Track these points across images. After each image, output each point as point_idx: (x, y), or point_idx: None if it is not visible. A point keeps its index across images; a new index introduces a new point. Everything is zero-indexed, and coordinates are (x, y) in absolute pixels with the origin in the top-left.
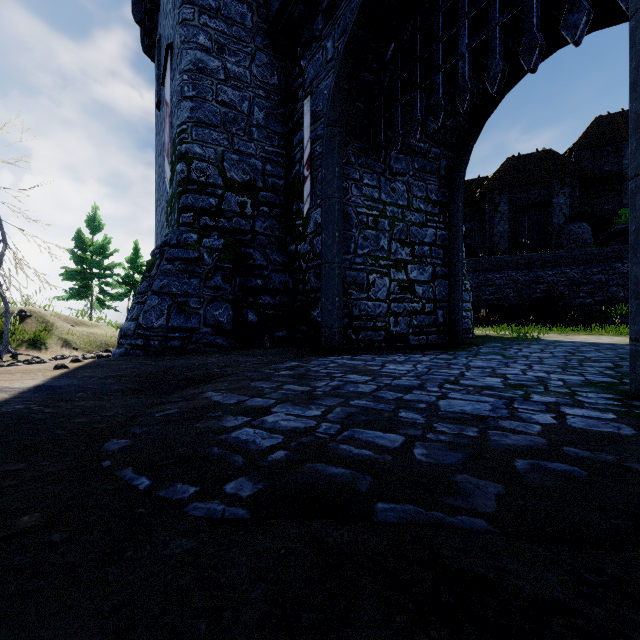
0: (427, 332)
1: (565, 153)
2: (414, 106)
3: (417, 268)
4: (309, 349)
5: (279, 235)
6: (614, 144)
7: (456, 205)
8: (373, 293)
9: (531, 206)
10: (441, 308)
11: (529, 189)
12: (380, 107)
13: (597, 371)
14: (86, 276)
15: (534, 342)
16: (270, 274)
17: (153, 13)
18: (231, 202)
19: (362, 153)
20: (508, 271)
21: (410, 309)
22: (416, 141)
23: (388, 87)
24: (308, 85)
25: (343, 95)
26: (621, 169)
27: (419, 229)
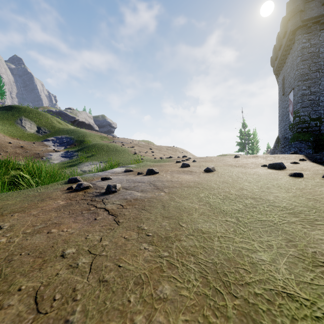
0: None
1: None
2: None
3: None
4: None
5: None
6: None
7: None
8: None
9: None
10: None
11: None
12: None
13: None
14: (245, 144)
15: None
16: None
17: (280, 67)
18: (312, 124)
19: None
20: None
21: None
22: None
23: None
24: None
25: None
26: None
27: None
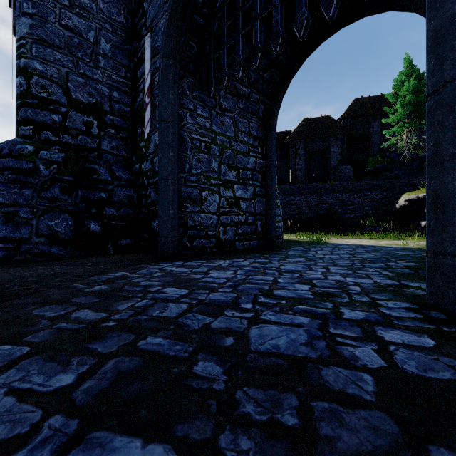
0: (249, 239)
1: (337, 120)
2: (237, 48)
3: (242, 188)
4: (147, 256)
5: (126, 155)
6: (365, 116)
7: (271, 141)
8: (205, 207)
9: (318, 152)
10: (260, 220)
11: (317, 141)
12: (210, 49)
13: (377, 272)
14: None
15: (324, 245)
16: (115, 188)
17: None
18: (76, 120)
19: (196, 87)
20: (304, 195)
21: (236, 220)
22: (239, 78)
23: (217, 32)
24: (149, 24)
25: (177, 30)
26: (369, 133)
27: (243, 157)
